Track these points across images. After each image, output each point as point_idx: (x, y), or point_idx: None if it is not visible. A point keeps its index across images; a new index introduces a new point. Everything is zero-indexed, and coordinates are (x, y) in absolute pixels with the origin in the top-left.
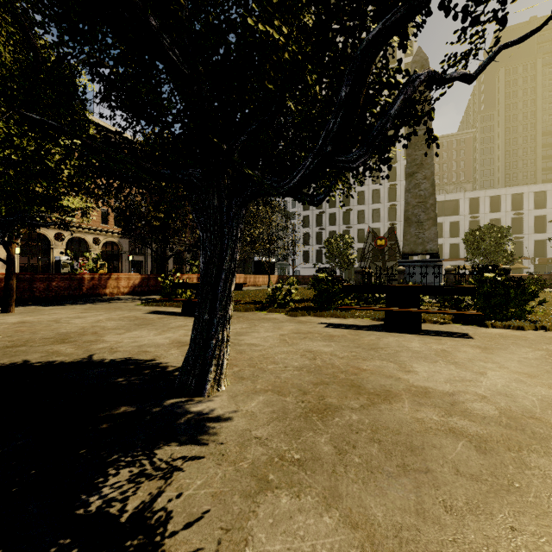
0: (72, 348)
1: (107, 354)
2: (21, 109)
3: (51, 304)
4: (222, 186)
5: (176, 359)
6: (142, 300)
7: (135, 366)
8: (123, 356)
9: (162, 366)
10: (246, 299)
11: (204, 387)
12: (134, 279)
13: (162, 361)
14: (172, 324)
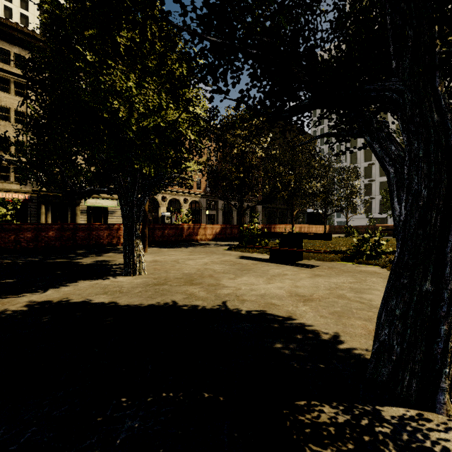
0: (203, 292)
1: (237, 302)
2: (166, 84)
3: (166, 247)
4: (439, 93)
5: (317, 320)
6: (225, 246)
7: (280, 326)
8: (255, 308)
9: (310, 329)
10: (318, 248)
11: (436, 397)
12: (216, 228)
13: (304, 322)
14: (270, 271)
